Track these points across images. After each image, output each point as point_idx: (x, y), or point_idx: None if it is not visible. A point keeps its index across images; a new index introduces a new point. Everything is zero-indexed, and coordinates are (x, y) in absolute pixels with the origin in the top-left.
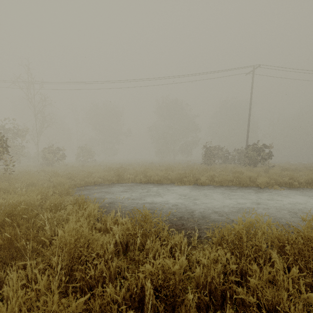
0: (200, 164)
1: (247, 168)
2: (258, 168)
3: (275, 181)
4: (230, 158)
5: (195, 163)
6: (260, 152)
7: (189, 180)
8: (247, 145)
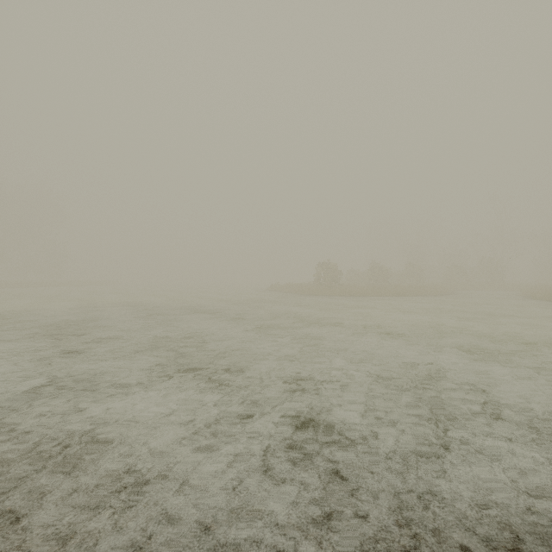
0: None
1: None
2: None
3: None
4: None
5: None
6: None
7: None
8: None
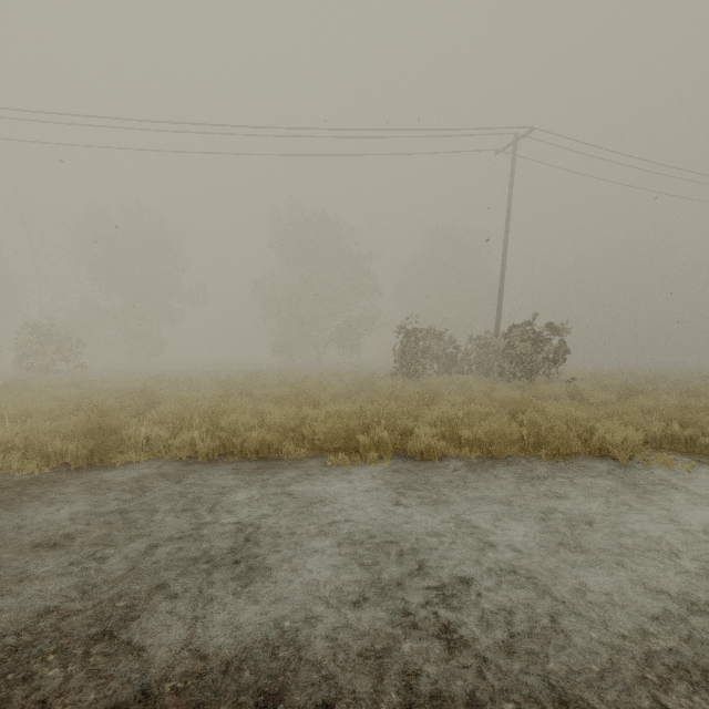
0: (391, 376)
1: (516, 386)
2: (552, 387)
3: (635, 431)
4: (460, 359)
5: (376, 373)
6: (541, 345)
7: (378, 441)
8: (510, 326)
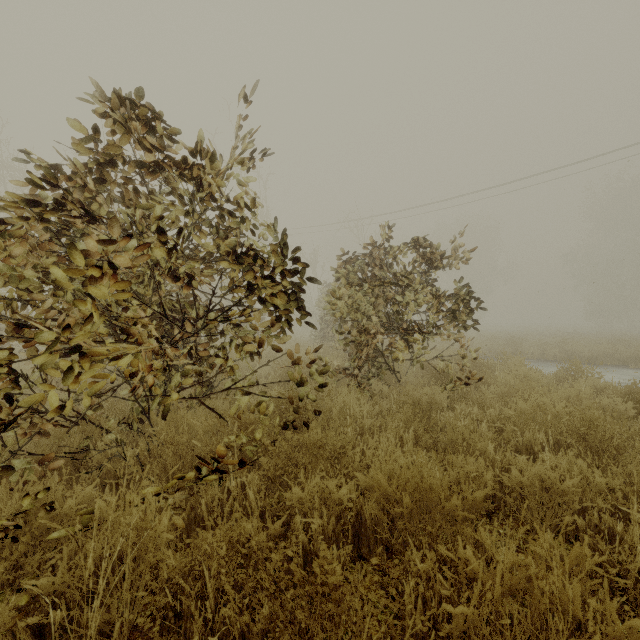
0: None
1: None
2: None
3: None
4: None
5: None
6: None
7: None
8: None
